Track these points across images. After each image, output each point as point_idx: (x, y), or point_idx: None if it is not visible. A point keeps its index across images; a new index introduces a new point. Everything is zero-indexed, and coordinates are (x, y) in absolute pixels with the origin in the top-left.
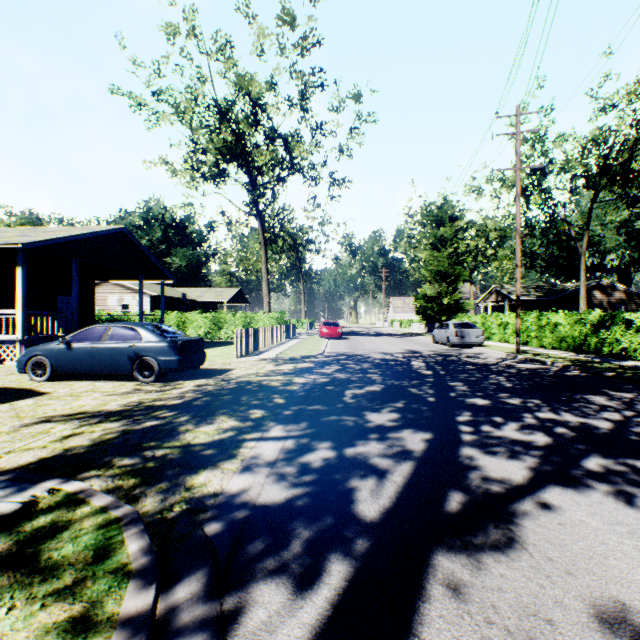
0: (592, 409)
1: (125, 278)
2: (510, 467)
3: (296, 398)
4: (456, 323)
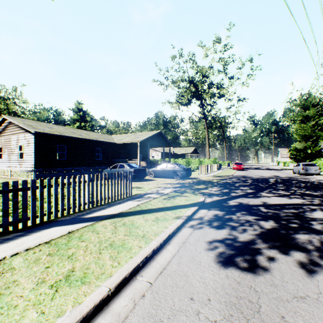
0: (322, 191)
1: (157, 147)
2: (269, 195)
3: (220, 184)
4: (303, 163)
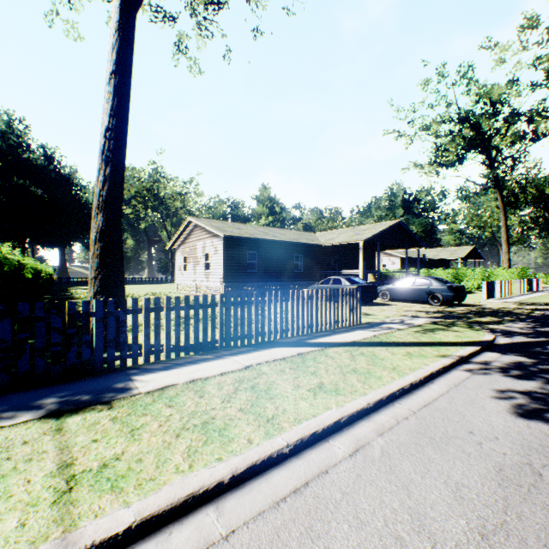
0: None
1: (393, 249)
2: None
3: (533, 317)
4: None
